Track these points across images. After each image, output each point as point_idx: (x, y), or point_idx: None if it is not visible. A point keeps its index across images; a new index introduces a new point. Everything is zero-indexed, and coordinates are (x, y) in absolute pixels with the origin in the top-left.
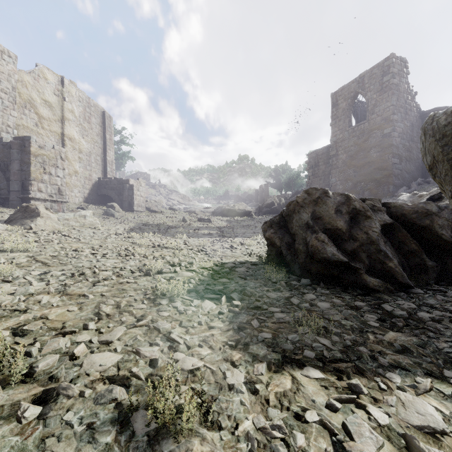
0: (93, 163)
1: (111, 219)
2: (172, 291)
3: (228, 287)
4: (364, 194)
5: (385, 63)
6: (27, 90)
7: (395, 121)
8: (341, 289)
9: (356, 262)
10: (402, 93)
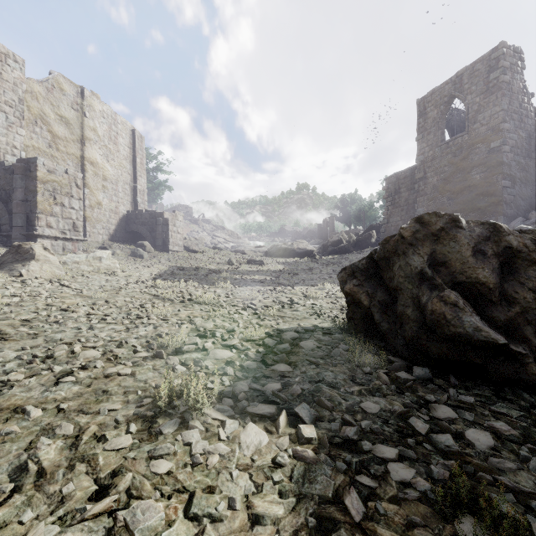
0: (120, 193)
1: (138, 262)
2: (188, 400)
3: (289, 383)
4: None
5: (493, 56)
6: (38, 103)
7: (506, 131)
8: (491, 392)
9: (514, 341)
10: (516, 94)
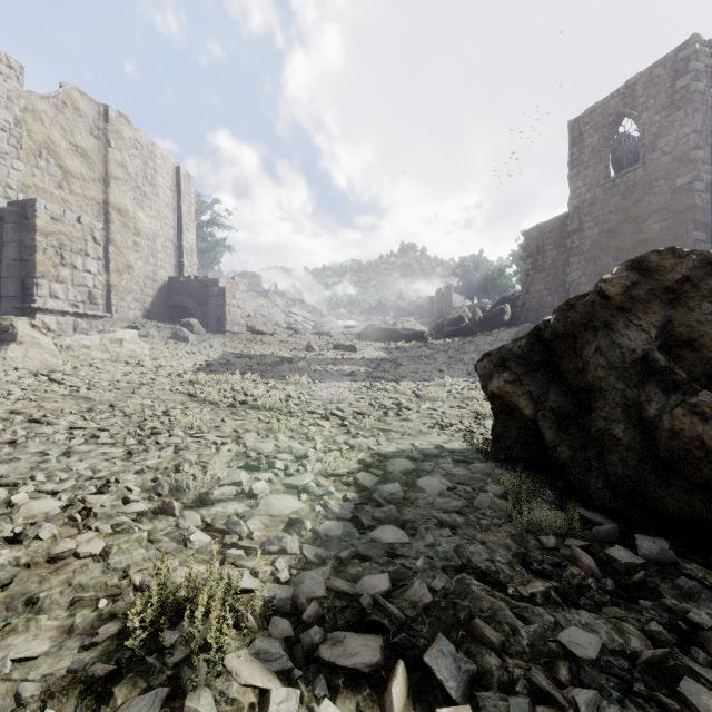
0: (160, 253)
1: (180, 347)
2: (192, 635)
3: (406, 572)
4: None
5: (680, 55)
6: (42, 127)
7: (699, 162)
8: None
9: None
10: None
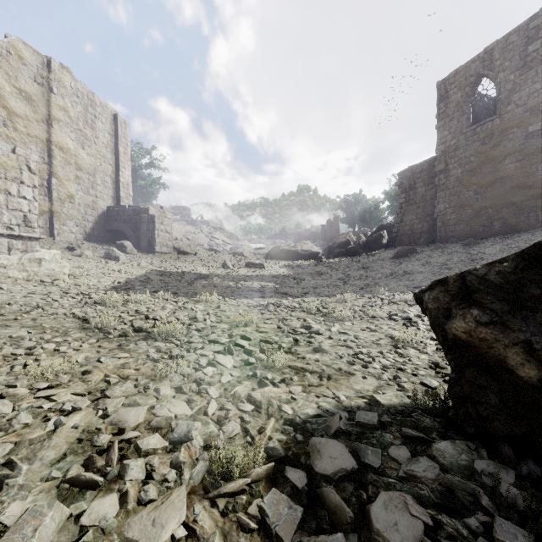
0: (99, 185)
1: (109, 265)
2: None
3: None
4: (493, 226)
5: (532, 24)
6: None
7: None
8: None
9: None
10: None
